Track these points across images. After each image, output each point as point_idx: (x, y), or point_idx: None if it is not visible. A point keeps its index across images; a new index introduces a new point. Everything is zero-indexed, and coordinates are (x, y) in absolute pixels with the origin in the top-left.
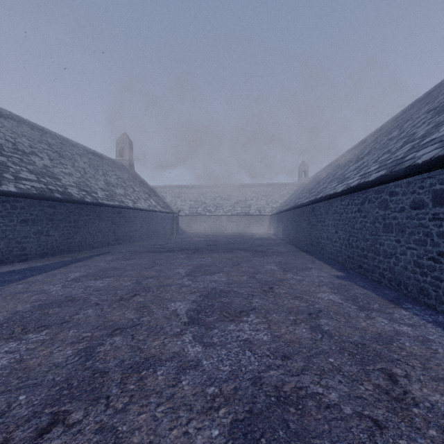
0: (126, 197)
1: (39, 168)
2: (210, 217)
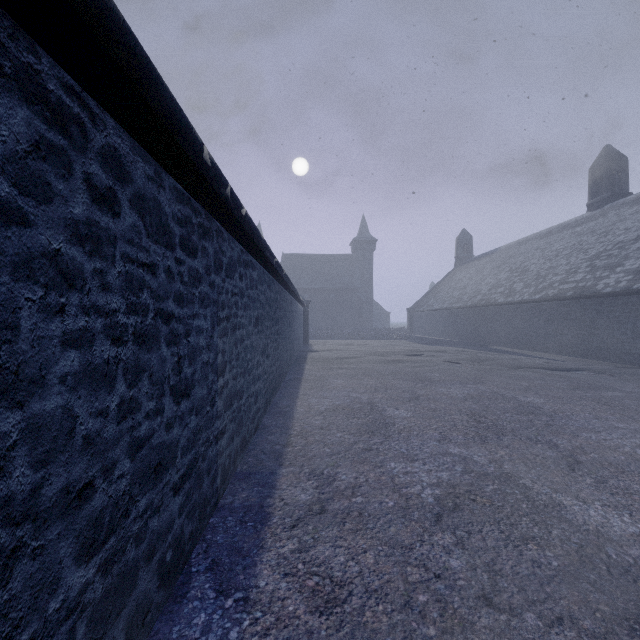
0: None
1: (615, 258)
2: None
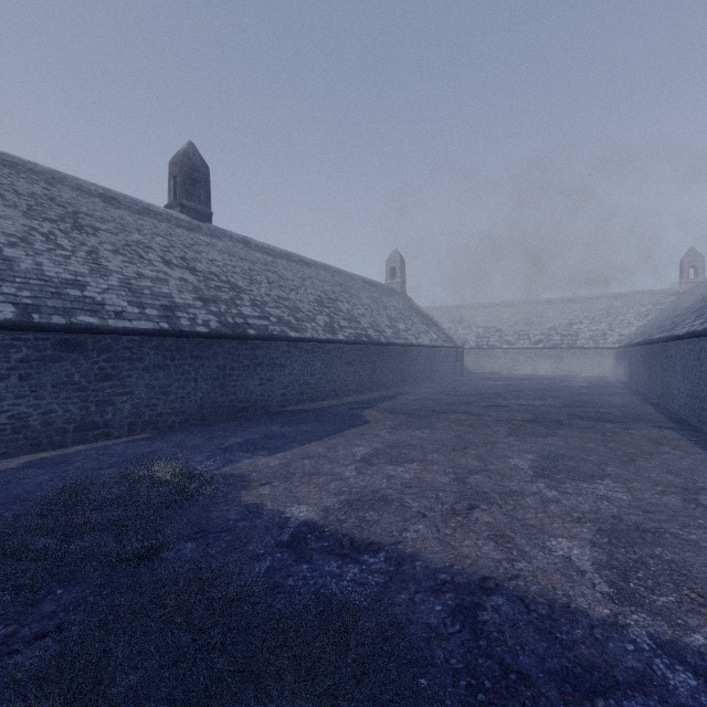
0: (408, 332)
1: (345, 314)
2: (508, 351)
